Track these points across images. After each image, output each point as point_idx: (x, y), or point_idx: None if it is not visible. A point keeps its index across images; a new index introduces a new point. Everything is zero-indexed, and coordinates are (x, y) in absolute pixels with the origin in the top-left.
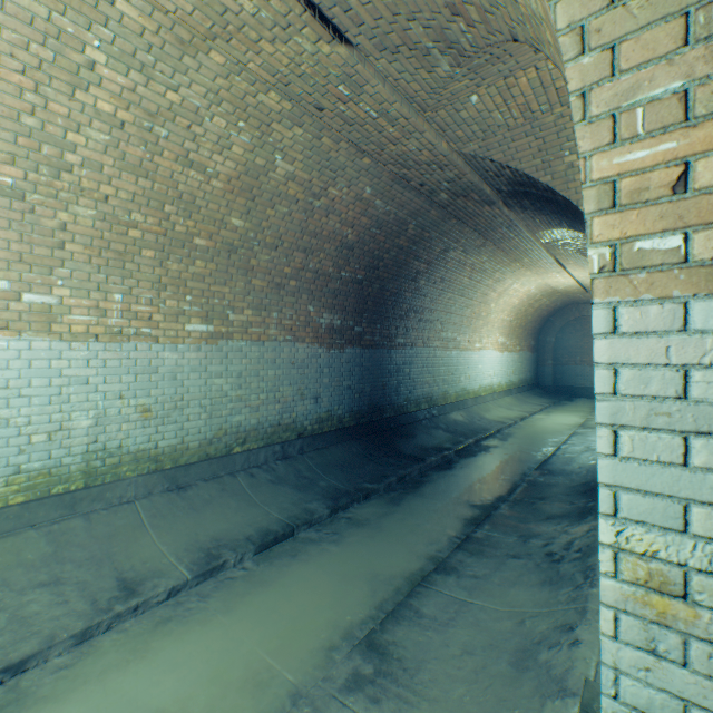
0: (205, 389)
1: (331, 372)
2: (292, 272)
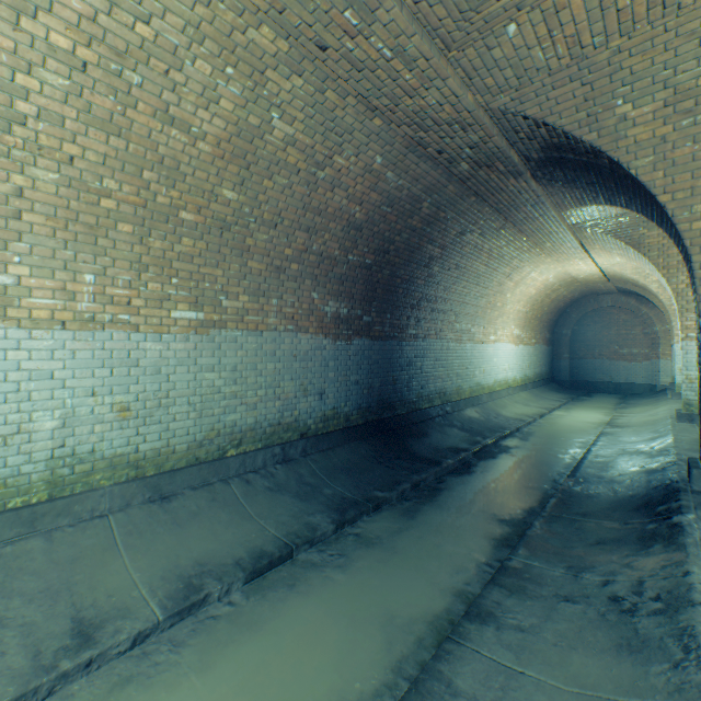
0: (194, 384)
1: (337, 366)
2: (293, 254)
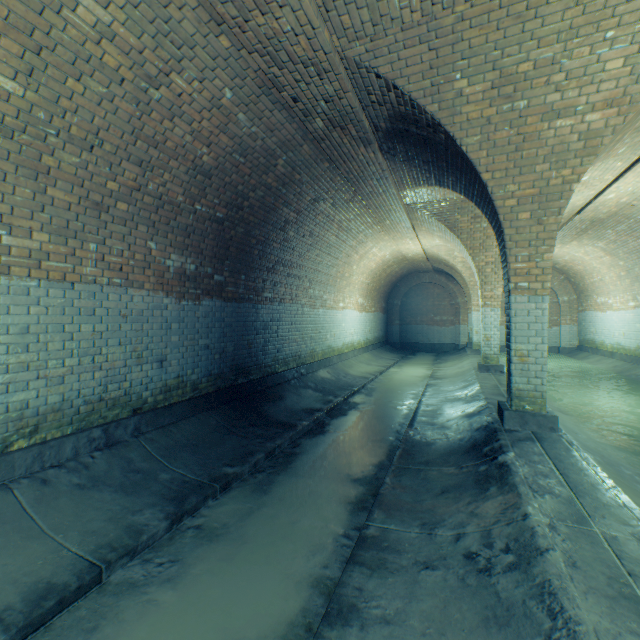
0: None
1: (183, 328)
2: (121, 190)
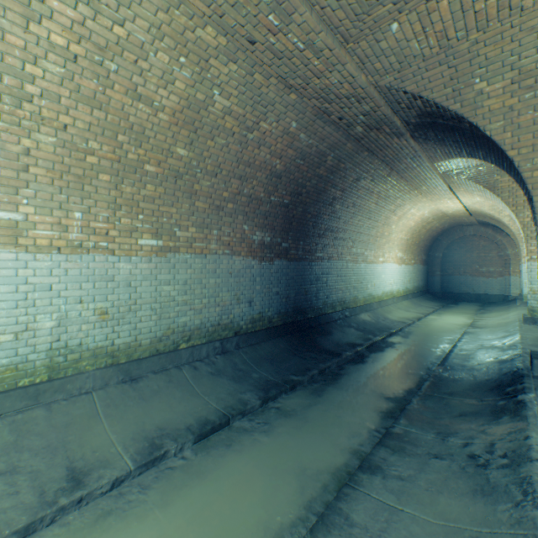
0: (155, 294)
1: (262, 280)
2: (229, 196)
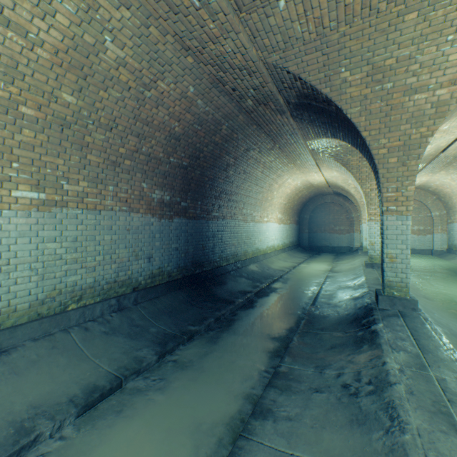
0: (36, 253)
1: (162, 237)
2: (127, 153)
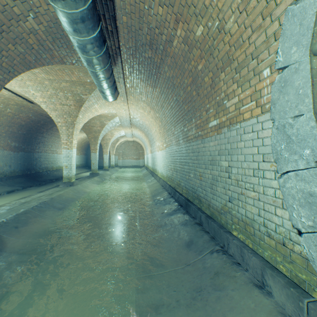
0: None
1: (15, 159)
2: (5, 131)
